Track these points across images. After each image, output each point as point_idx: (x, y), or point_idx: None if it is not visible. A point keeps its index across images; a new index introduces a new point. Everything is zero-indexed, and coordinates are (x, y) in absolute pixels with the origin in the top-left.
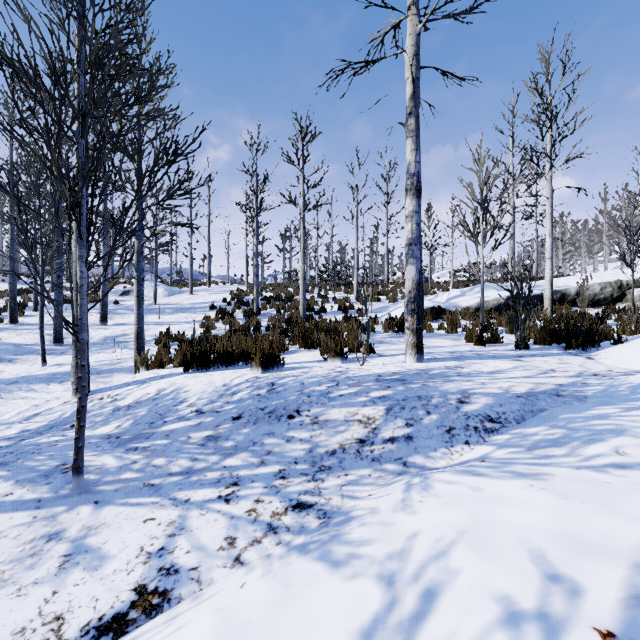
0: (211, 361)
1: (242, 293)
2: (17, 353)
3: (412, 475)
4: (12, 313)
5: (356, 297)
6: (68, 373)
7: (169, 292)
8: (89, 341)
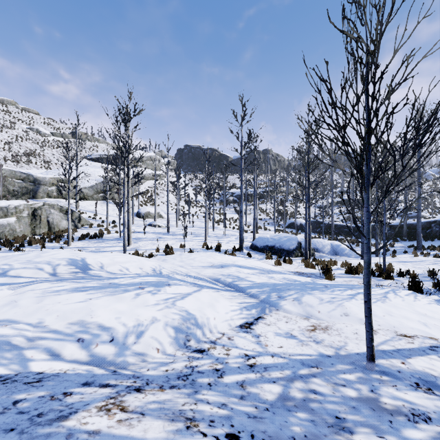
0: None
1: None
2: None
3: (125, 351)
4: None
5: None
6: None
7: None
8: None
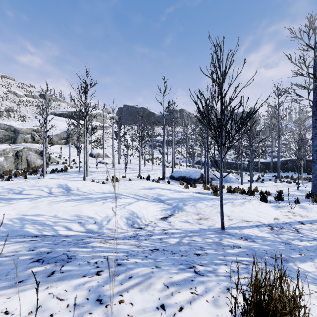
0: None
1: None
2: None
3: (102, 227)
4: None
5: None
6: None
7: None
8: None
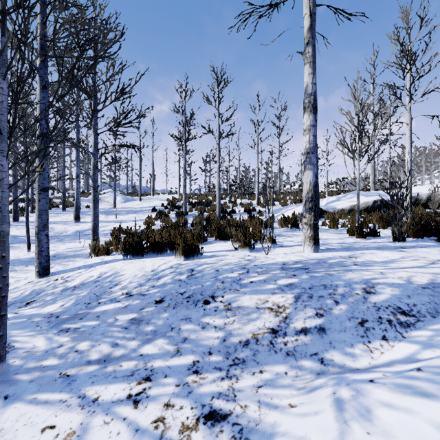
0: (144, 250)
1: (175, 200)
2: (13, 242)
3: (335, 380)
4: (15, 214)
5: (257, 202)
6: None
7: (125, 200)
8: (65, 234)
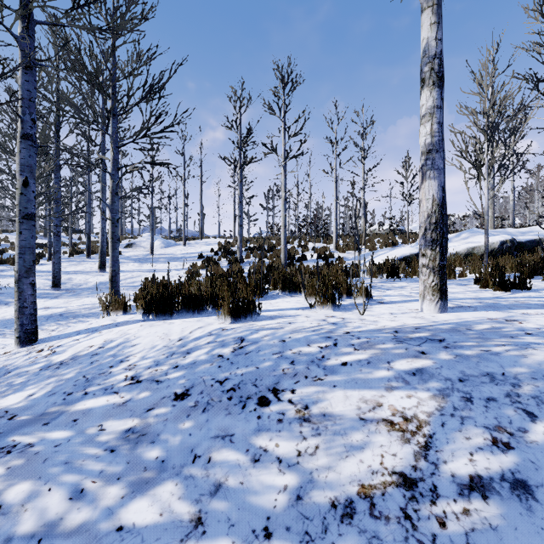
0: (174, 306)
1: (228, 244)
2: None
3: None
4: None
5: (335, 246)
6: (47, 317)
7: (165, 244)
8: (84, 286)
